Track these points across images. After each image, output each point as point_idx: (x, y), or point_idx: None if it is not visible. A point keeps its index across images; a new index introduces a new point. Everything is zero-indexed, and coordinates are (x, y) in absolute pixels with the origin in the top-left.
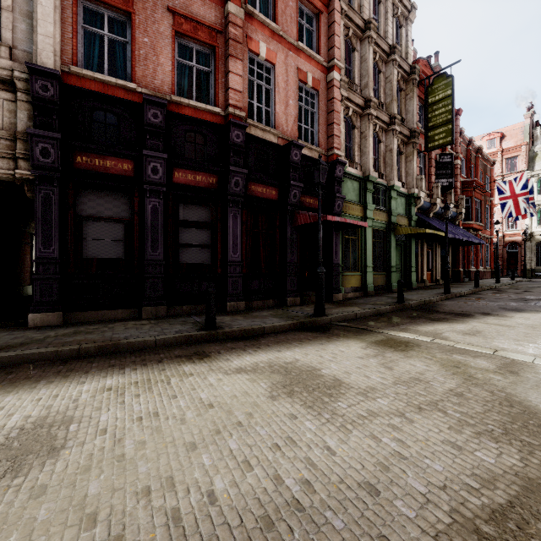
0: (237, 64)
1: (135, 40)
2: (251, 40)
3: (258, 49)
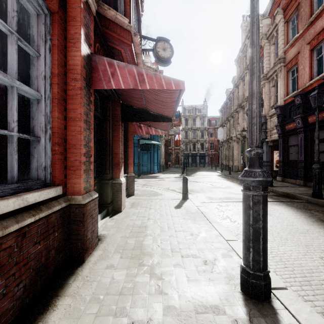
0: None
1: (298, 71)
2: None
3: None
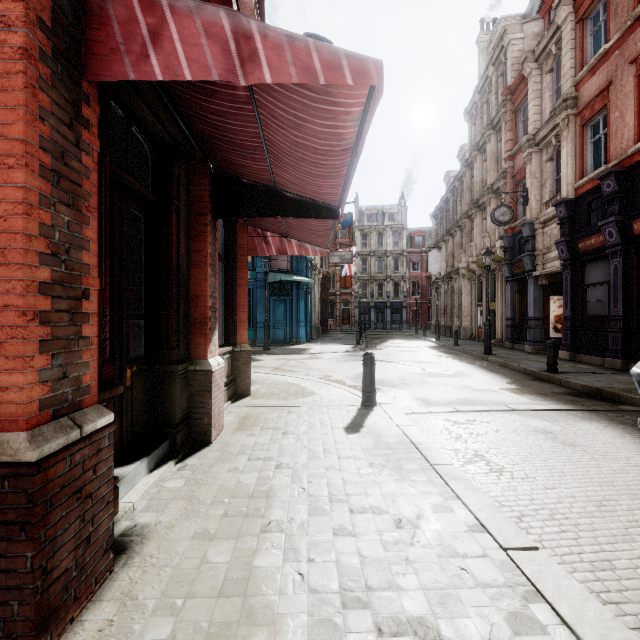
0: None
1: (609, 124)
2: None
3: None
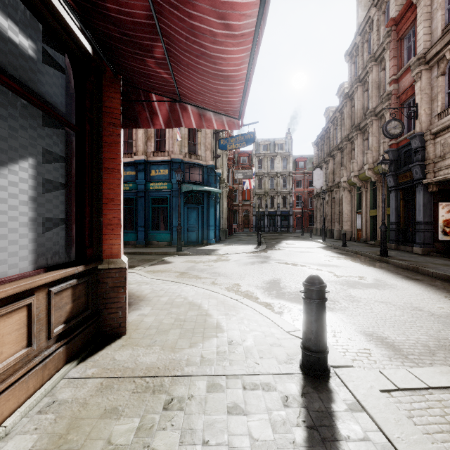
0: None
1: None
2: None
3: None
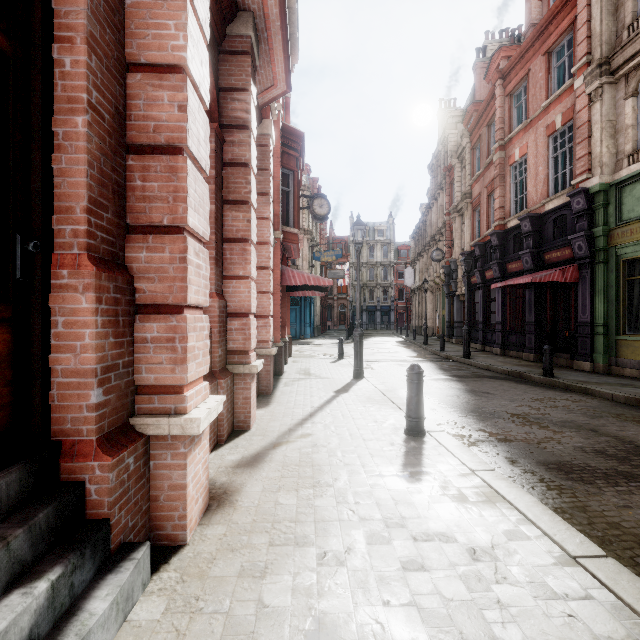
0: (497, 191)
1: (480, 215)
2: (510, 158)
3: (514, 158)
